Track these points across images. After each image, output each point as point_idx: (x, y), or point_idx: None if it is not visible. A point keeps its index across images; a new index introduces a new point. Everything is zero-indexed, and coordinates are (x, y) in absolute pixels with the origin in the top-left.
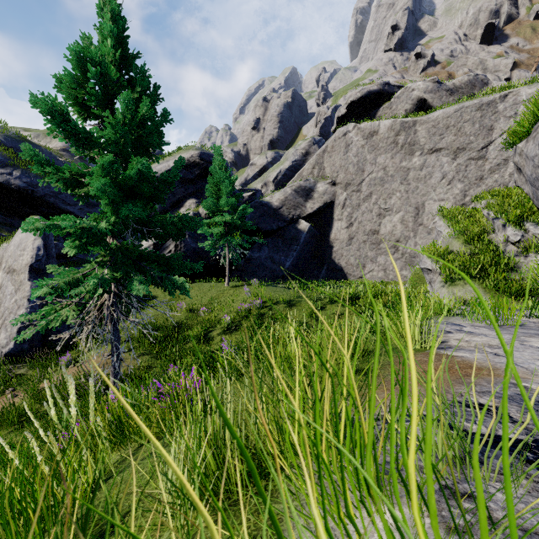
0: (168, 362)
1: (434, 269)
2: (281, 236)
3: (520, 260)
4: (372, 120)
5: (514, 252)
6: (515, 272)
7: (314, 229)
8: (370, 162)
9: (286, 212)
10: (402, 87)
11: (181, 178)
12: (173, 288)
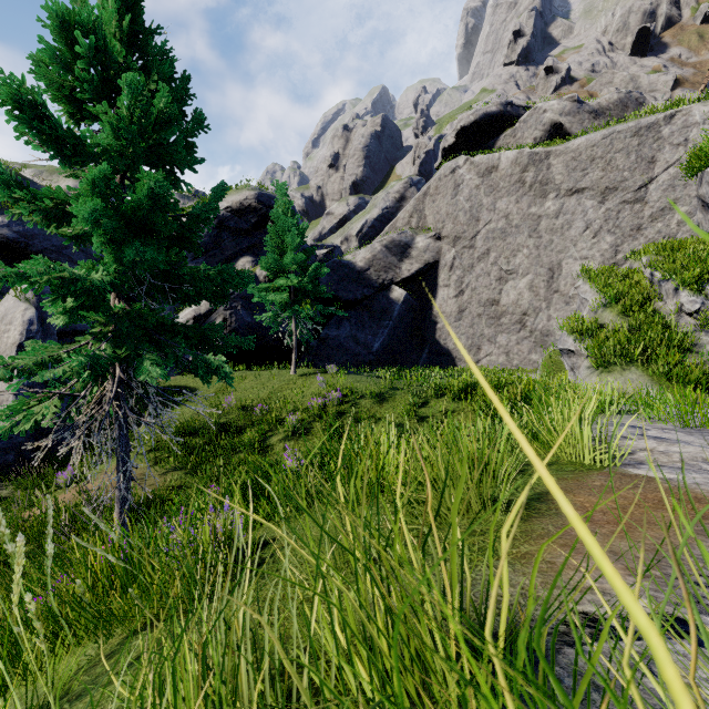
0: (209, 480)
1: (578, 350)
2: (368, 307)
3: (699, 337)
4: (490, 152)
5: (691, 325)
6: (694, 353)
7: (412, 299)
8: (488, 207)
9: (375, 276)
10: (530, 108)
11: (232, 228)
12: (209, 373)
